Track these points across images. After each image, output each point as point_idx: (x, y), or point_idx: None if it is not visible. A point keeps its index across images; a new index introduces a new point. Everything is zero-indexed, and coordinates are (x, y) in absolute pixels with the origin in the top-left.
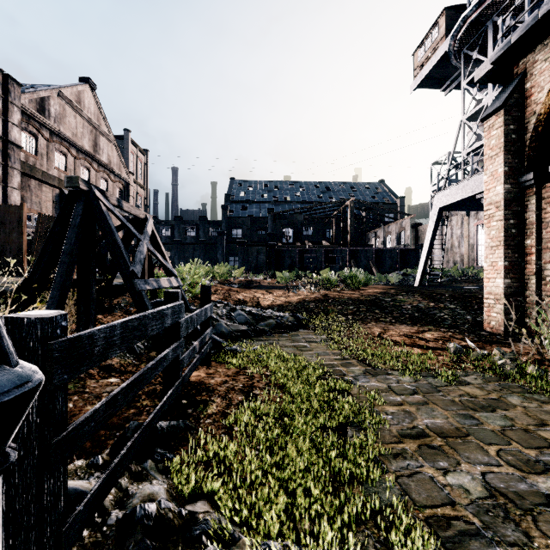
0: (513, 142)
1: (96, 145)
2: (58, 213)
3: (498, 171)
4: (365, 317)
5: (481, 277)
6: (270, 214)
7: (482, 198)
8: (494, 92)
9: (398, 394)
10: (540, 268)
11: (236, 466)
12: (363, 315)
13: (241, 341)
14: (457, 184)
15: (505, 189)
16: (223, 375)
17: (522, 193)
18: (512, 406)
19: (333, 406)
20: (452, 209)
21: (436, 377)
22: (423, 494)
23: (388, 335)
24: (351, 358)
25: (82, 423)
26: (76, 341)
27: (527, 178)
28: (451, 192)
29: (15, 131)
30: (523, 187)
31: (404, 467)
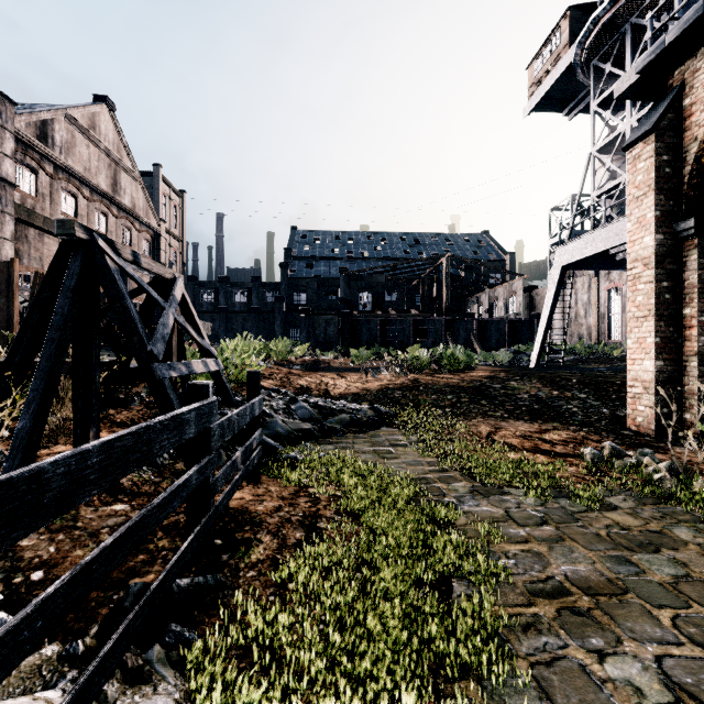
0: (667, 177)
1: (116, 184)
2: (47, 271)
3: (647, 216)
4: (469, 410)
5: (615, 355)
6: (342, 274)
7: (617, 254)
8: (634, 116)
9: (520, 524)
10: (703, 346)
11: (289, 653)
12: (465, 408)
13: (304, 445)
14: (585, 235)
15: (657, 241)
16: (277, 498)
17: (679, 246)
18: (682, 542)
19: (431, 545)
20: (578, 267)
21: (570, 498)
22: (573, 697)
23: (500, 436)
24: (452, 470)
25: (16, 628)
26: (1, 490)
27: (686, 226)
28: (578, 246)
29: (8, 163)
30: (680, 238)
31: (540, 647)
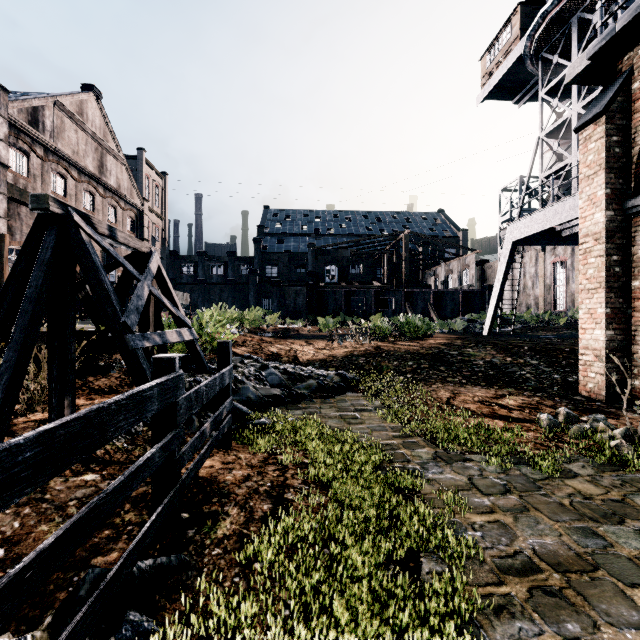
0: (617, 157)
1: (102, 166)
2: (23, 245)
3: (598, 194)
4: (428, 376)
5: (560, 323)
6: (310, 249)
7: (563, 231)
8: (579, 103)
9: (484, 493)
10: None
11: None
12: (425, 374)
13: (273, 410)
14: (535, 213)
15: (607, 217)
16: (246, 466)
17: (628, 222)
18: None
19: (398, 516)
20: (527, 243)
21: (530, 465)
22: None
23: (459, 401)
24: (414, 435)
25: None
26: None
27: (635, 202)
28: (527, 223)
29: (1, 146)
30: (630, 215)
31: (514, 634)
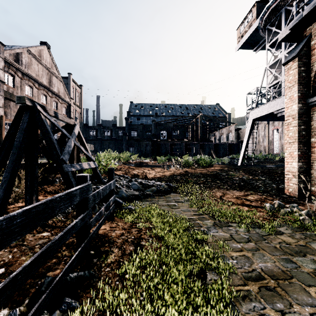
0: (303, 78)
1: (50, 82)
2: (12, 121)
3: (294, 96)
4: (211, 185)
5: (276, 159)
6: (153, 123)
7: (278, 114)
8: (285, 51)
9: (238, 241)
10: None
11: (125, 314)
12: (209, 184)
13: (135, 202)
14: (263, 105)
15: (298, 107)
16: (121, 229)
17: (309, 109)
18: None
19: (195, 253)
20: (260, 120)
21: (260, 228)
22: None
23: (226, 197)
24: (204, 214)
25: None
26: None
27: (312, 100)
28: (260, 110)
29: (1, 72)
30: (310, 106)
31: (251, 309)
